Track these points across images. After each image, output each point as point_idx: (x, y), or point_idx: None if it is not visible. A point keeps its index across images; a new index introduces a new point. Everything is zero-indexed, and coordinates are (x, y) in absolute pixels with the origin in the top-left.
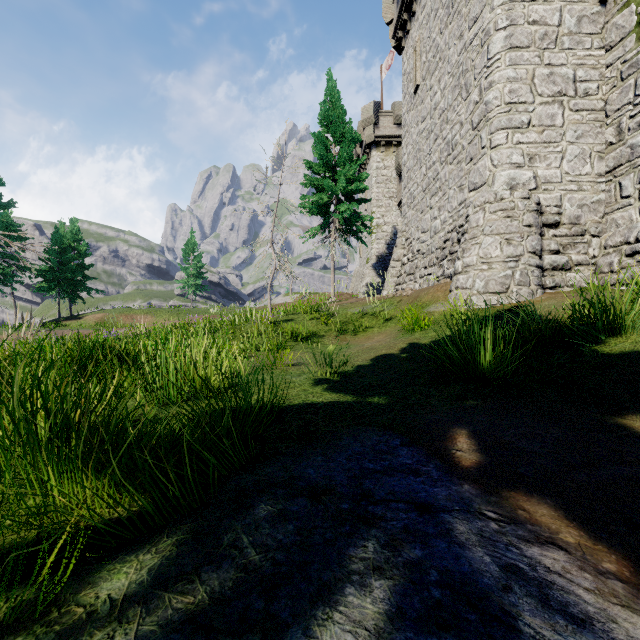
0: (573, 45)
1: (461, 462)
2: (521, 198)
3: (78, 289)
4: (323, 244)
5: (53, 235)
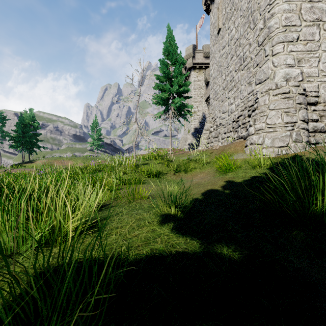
0: None
1: None
2: (294, 86)
3: (33, 146)
4: (165, 121)
5: (19, 117)
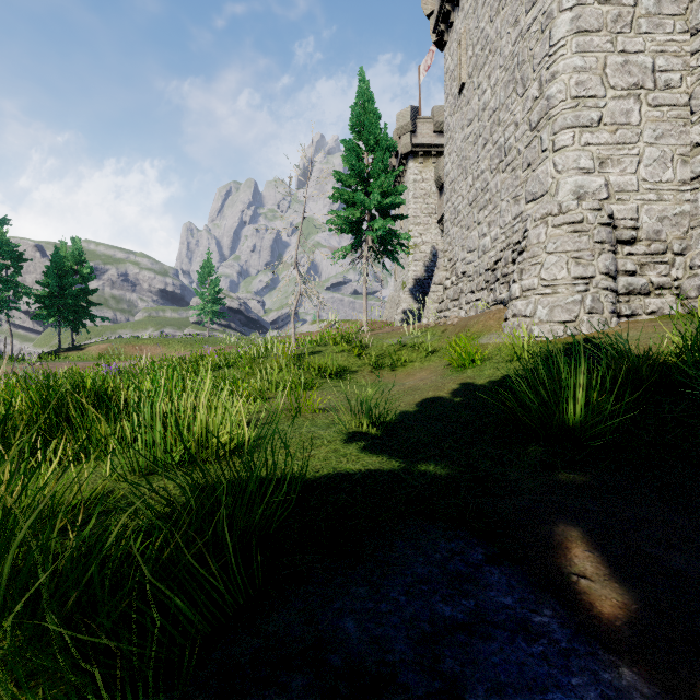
0: (652, 28)
1: (594, 604)
2: (591, 209)
3: (80, 316)
4: (354, 266)
5: (52, 256)
